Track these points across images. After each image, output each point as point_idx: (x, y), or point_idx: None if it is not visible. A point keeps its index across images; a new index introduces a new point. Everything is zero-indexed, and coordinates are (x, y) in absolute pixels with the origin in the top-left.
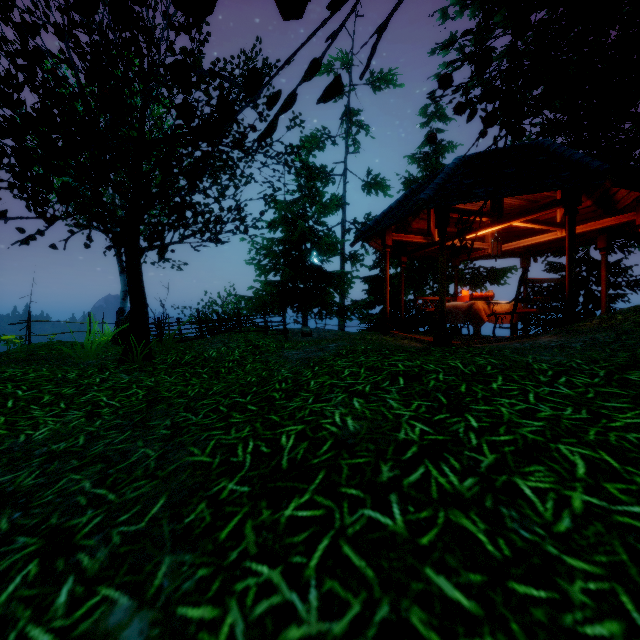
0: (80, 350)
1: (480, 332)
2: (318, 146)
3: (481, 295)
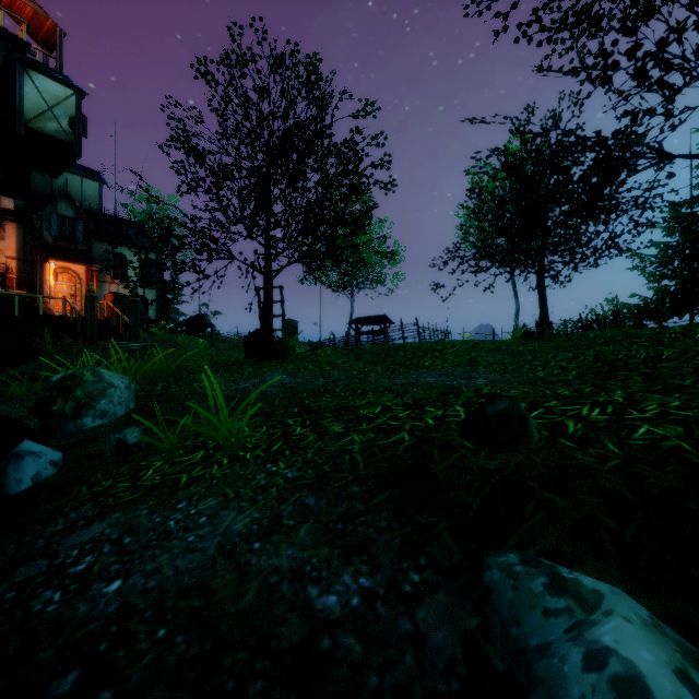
0: None
1: None
2: None
3: None
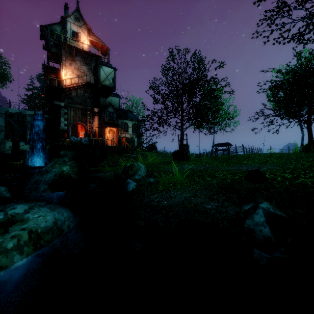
0: None
1: None
2: None
3: None
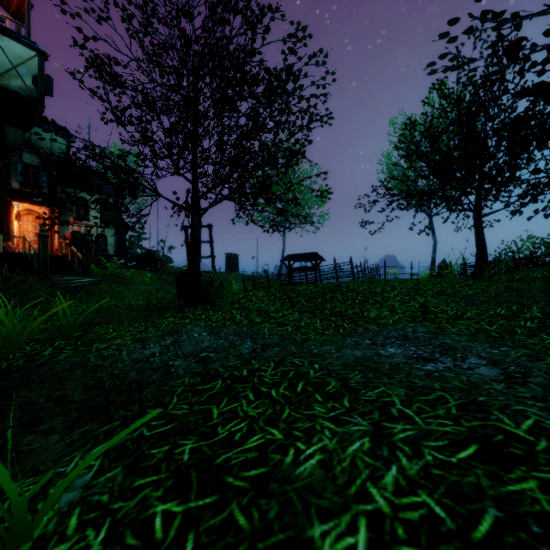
0: None
1: None
2: None
3: None
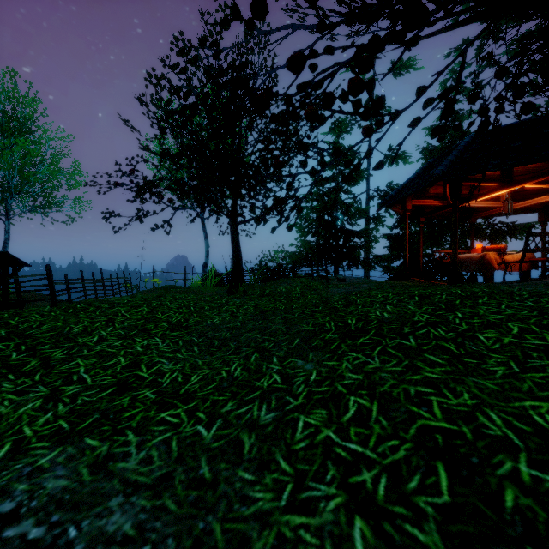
0: (193, 288)
1: (492, 278)
2: (346, 130)
3: (493, 247)
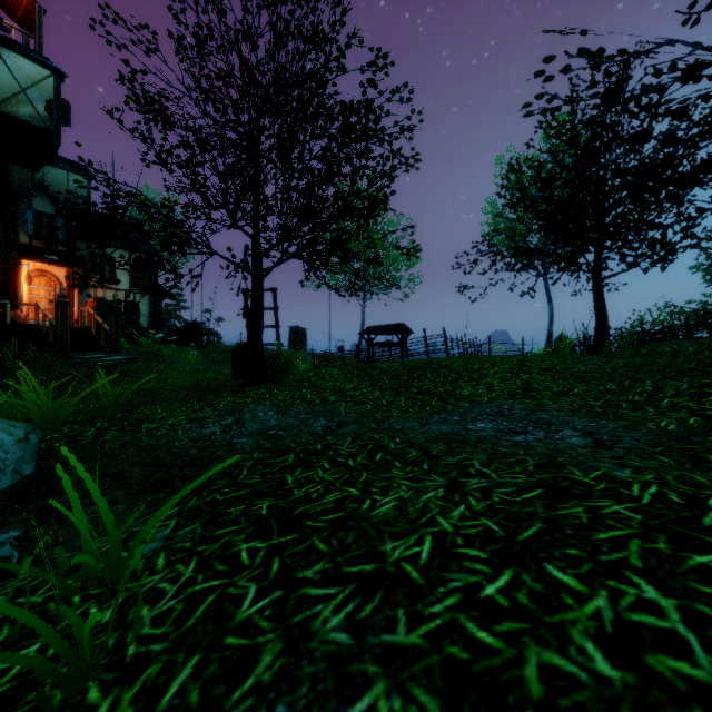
0: None
1: None
2: None
3: None
